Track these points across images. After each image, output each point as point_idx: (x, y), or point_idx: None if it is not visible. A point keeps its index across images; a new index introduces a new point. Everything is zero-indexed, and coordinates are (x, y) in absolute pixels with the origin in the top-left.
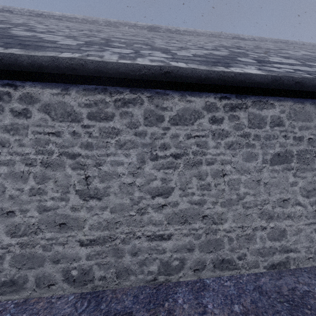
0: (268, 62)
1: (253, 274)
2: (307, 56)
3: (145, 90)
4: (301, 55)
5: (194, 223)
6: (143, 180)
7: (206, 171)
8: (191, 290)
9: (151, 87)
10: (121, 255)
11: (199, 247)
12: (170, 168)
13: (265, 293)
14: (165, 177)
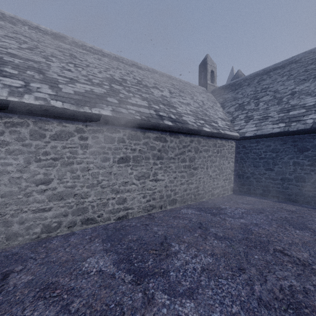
0: (125, 104)
1: (107, 224)
2: (160, 98)
3: (31, 117)
4: (159, 96)
5: (68, 199)
6: (29, 175)
7: (76, 168)
8: (63, 237)
9: (35, 115)
10: (10, 225)
11: (71, 213)
12: (51, 166)
13: (107, 229)
14: (46, 172)
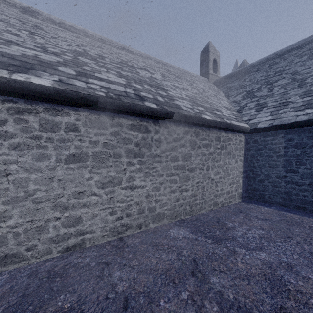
0: (88, 77)
1: (43, 261)
2: (148, 79)
3: None
4: (146, 77)
5: None
6: None
7: None
8: None
9: None
10: None
11: None
12: None
13: (35, 275)
14: None
